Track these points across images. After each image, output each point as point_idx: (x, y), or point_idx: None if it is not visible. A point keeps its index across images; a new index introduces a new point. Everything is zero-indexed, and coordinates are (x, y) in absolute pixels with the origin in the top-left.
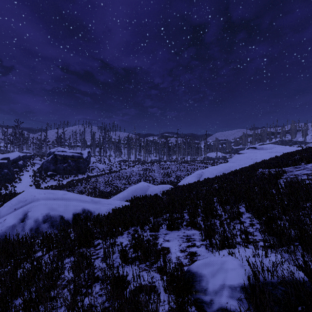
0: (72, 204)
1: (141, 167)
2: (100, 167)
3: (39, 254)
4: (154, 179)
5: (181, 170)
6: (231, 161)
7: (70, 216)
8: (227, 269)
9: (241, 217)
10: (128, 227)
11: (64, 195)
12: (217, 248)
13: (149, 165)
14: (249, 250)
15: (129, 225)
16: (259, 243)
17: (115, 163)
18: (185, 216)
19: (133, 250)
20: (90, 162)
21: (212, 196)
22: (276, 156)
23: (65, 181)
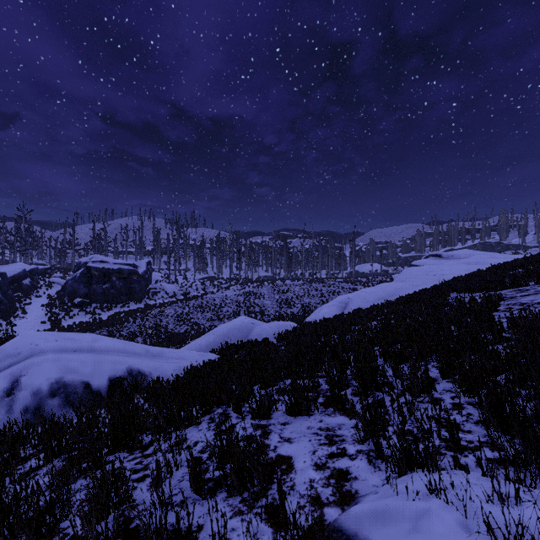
0: (108, 360)
1: (241, 289)
2: (168, 290)
3: (32, 463)
4: (263, 310)
5: (311, 295)
6: (399, 279)
7: (104, 383)
8: (433, 537)
9: (433, 389)
10: (211, 407)
11: (94, 342)
12: (393, 463)
13: (255, 285)
14: (472, 479)
15: (213, 404)
16: (482, 453)
17: (196, 282)
18: (322, 385)
19: (218, 462)
20: (152, 281)
21: (371, 344)
22: (478, 270)
23: (106, 315)
